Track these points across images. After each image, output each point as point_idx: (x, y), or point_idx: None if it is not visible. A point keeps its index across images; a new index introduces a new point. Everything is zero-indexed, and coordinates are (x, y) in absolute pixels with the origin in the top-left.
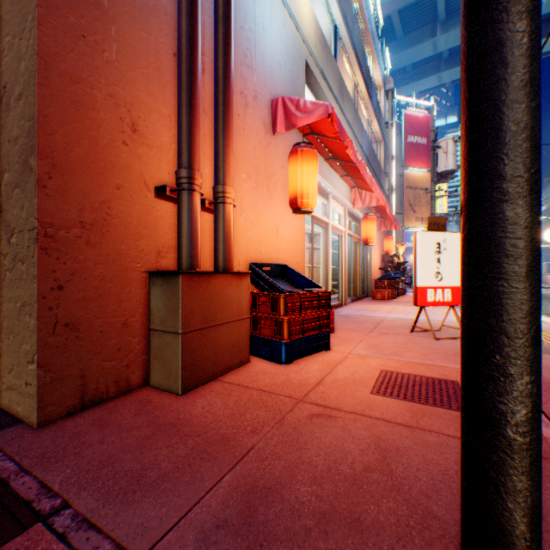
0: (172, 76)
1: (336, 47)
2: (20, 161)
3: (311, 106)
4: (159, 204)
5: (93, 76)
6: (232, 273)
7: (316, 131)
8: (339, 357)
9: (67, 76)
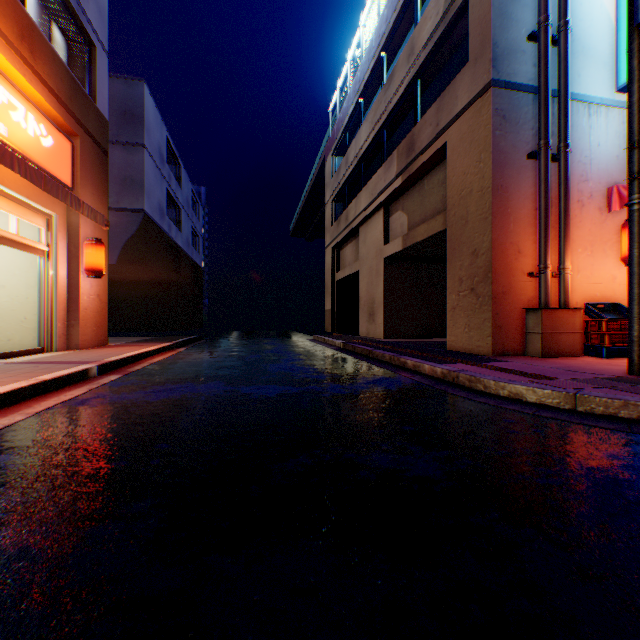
0: (533, 220)
1: None
2: (482, 274)
3: None
4: (527, 280)
5: (504, 240)
6: (567, 309)
7: None
8: None
9: (497, 244)
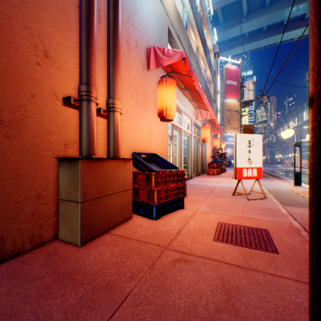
0: (76, 22)
1: (186, 23)
2: None
3: (172, 52)
4: (66, 110)
5: (10, 10)
6: (119, 159)
7: (175, 70)
8: (190, 214)
9: None
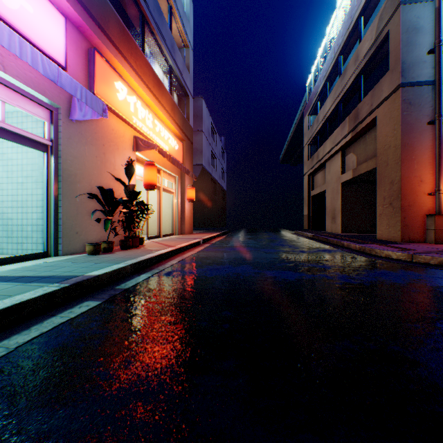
0: (432, 161)
1: None
2: (395, 195)
3: None
4: (427, 197)
5: (409, 175)
6: None
7: None
8: None
9: (404, 178)
